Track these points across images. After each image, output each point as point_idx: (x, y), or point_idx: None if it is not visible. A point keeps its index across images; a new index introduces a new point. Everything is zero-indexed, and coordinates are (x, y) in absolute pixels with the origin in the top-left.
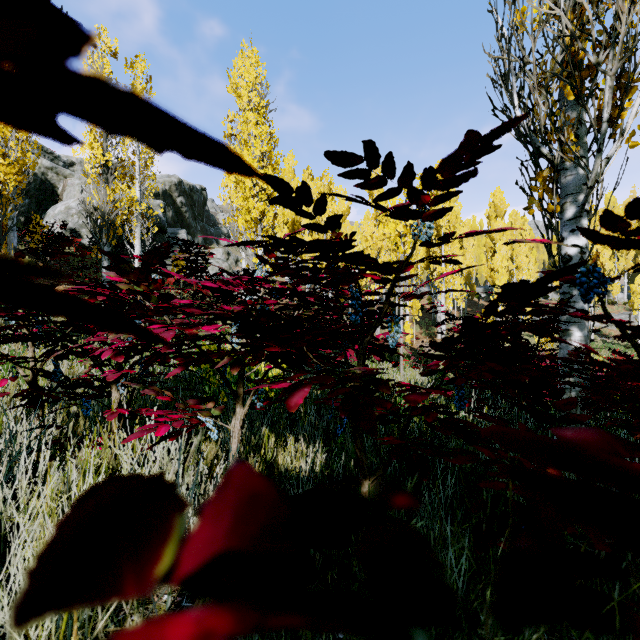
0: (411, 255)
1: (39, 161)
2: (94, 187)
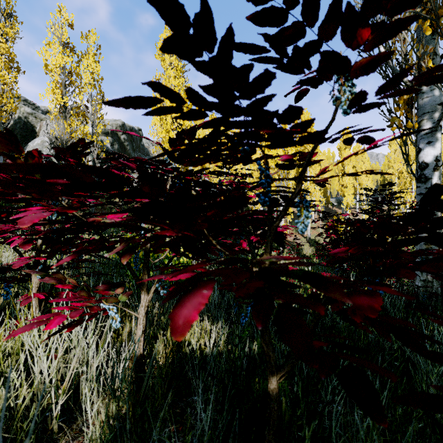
0: (331, 123)
1: (23, 108)
2: (55, 122)
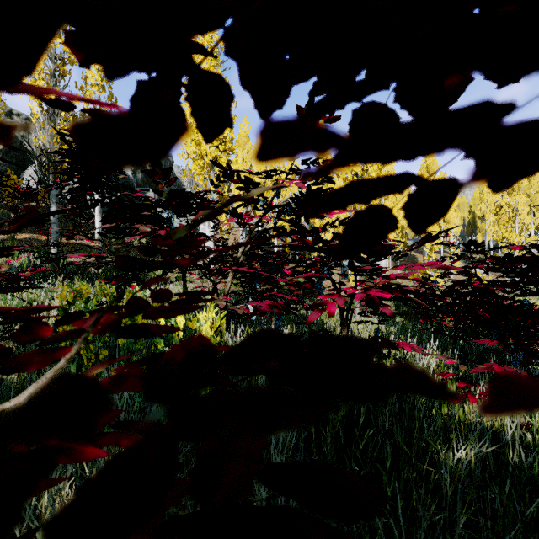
0: None
1: None
2: (38, 126)
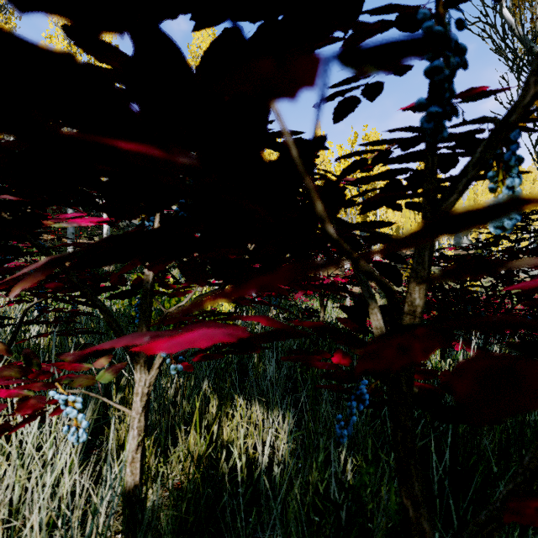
0: None
1: None
2: None
